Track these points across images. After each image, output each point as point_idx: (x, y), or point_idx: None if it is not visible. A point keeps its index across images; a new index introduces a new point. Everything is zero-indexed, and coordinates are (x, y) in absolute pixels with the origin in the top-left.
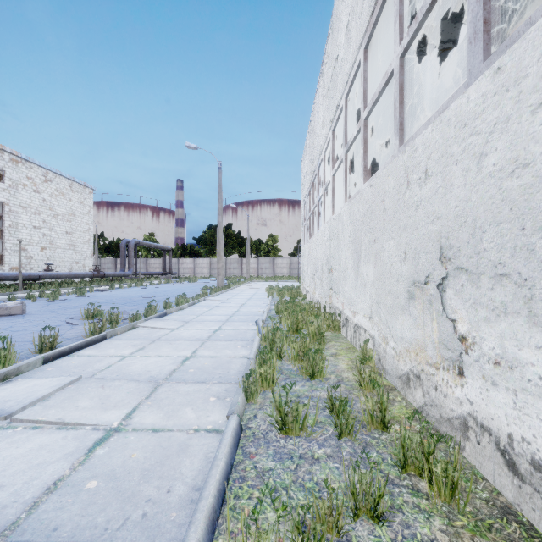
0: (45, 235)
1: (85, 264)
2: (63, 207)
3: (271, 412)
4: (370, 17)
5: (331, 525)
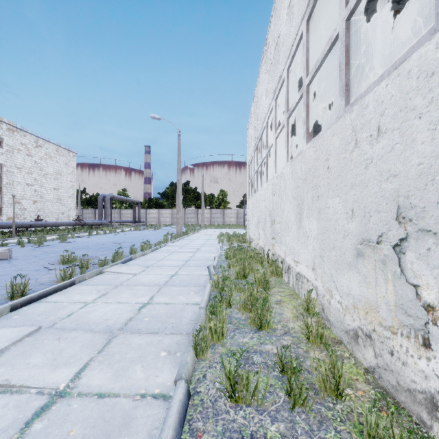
0: (36, 191)
1: (70, 215)
2: (51, 168)
3: (220, 379)
4: None
5: None
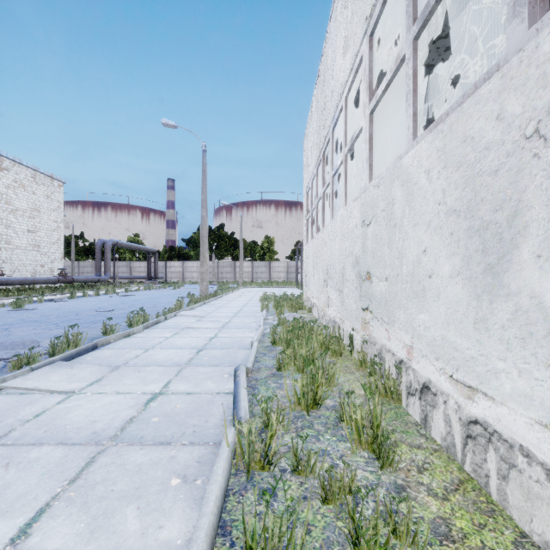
0: None
1: (53, 268)
2: (23, 201)
3: None
4: None
5: None
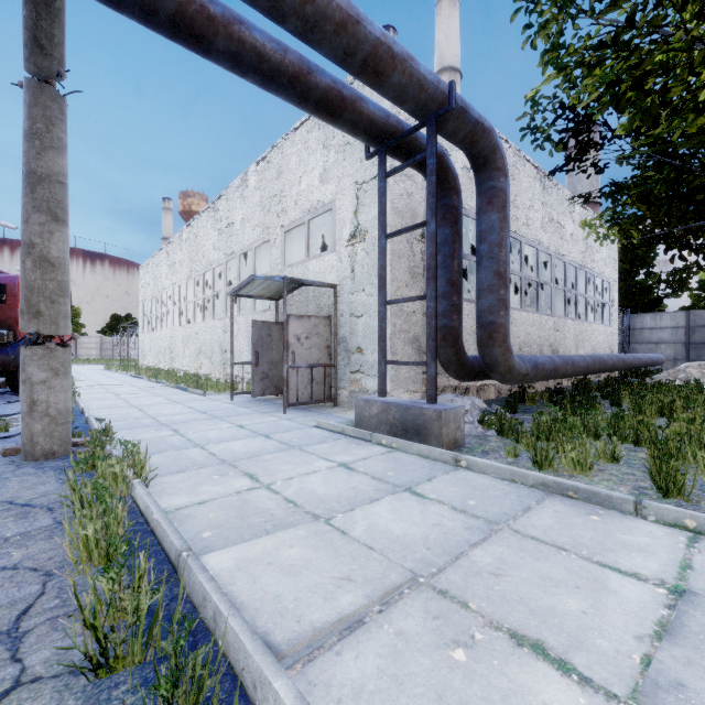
0: None
1: None
2: None
3: (167, 379)
4: (188, 277)
5: (180, 383)
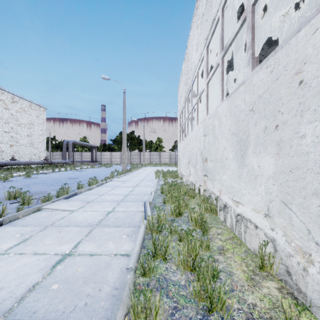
0: (12, 137)
1: (40, 156)
2: (25, 119)
3: None
4: None
5: None
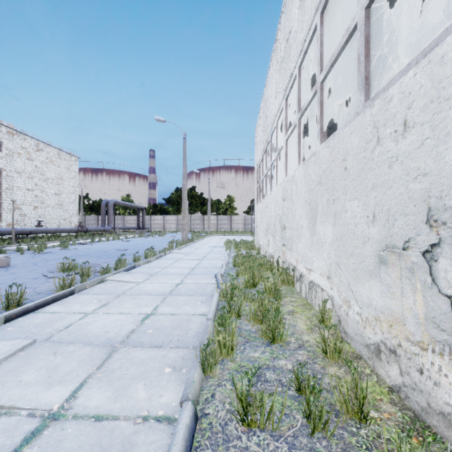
0: (37, 196)
1: (72, 221)
2: (52, 173)
3: (231, 400)
4: None
5: None
